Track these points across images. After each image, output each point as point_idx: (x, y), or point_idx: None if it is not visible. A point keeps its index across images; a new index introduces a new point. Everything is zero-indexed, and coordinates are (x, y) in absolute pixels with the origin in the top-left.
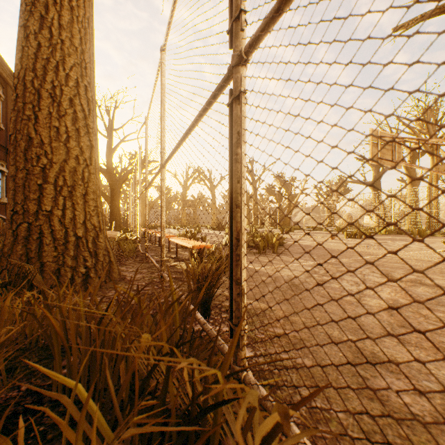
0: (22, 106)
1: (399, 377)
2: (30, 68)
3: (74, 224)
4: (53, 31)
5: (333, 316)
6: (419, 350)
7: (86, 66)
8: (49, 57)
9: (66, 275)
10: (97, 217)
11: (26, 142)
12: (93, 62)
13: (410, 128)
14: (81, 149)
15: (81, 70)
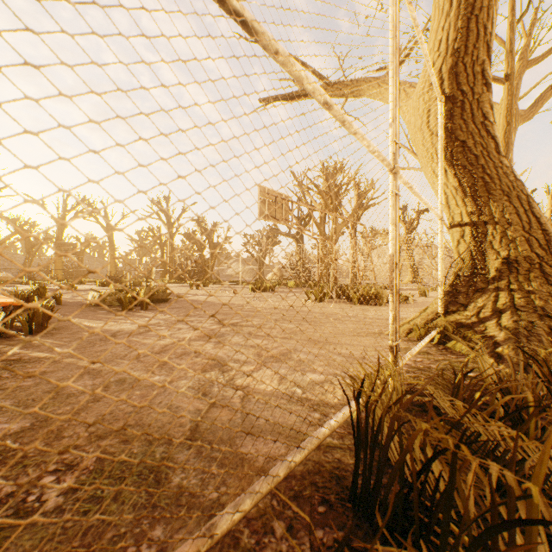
0: None
1: (96, 380)
2: None
3: None
4: None
5: (109, 354)
6: (142, 364)
7: None
8: None
9: None
10: None
11: None
12: None
13: (317, 187)
14: None
15: None
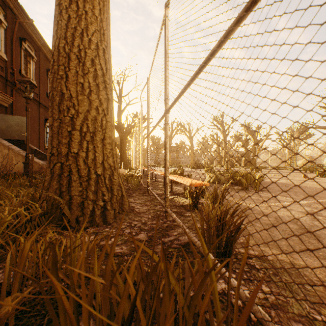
0: (57, 68)
1: None
2: (63, 37)
3: (94, 164)
4: (79, 4)
5: None
6: None
7: (104, 32)
8: (76, 26)
9: (88, 207)
10: (112, 158)
11: (59, 97)
12: (109, 30)
13: None
14: (100, 101)
15: (100, 36)
